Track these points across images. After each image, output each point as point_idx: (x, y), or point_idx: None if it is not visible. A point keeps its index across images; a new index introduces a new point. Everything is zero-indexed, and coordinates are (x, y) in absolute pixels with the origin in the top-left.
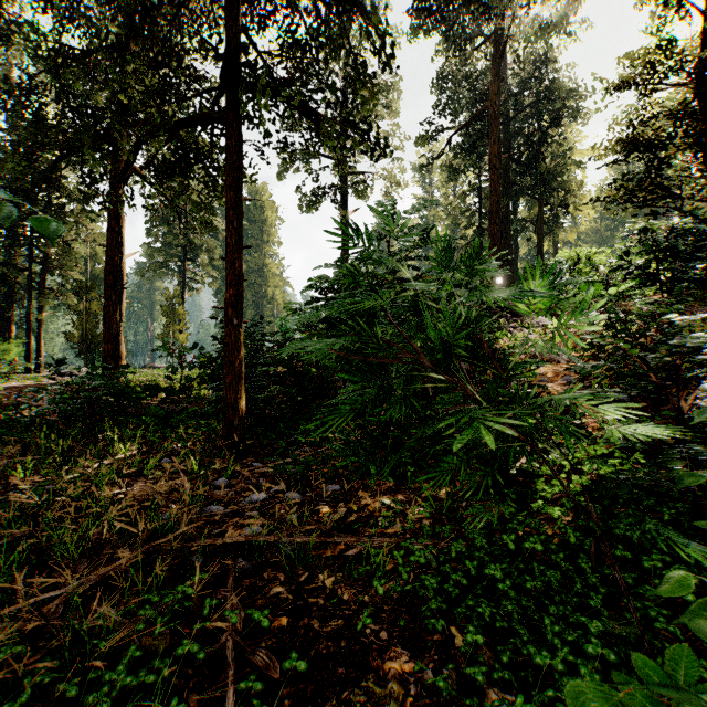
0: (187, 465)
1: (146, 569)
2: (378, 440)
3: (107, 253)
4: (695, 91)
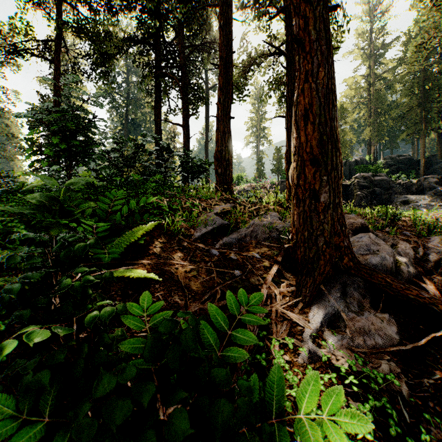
0: None
1: None
2: None
3: None
4: None
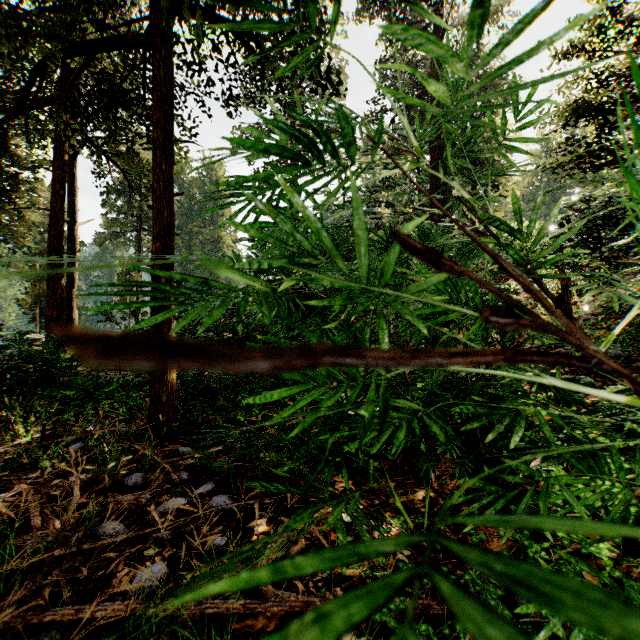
0: (101, 451)
1: None
2: (330, 418)
3: (51, 217)
4: None
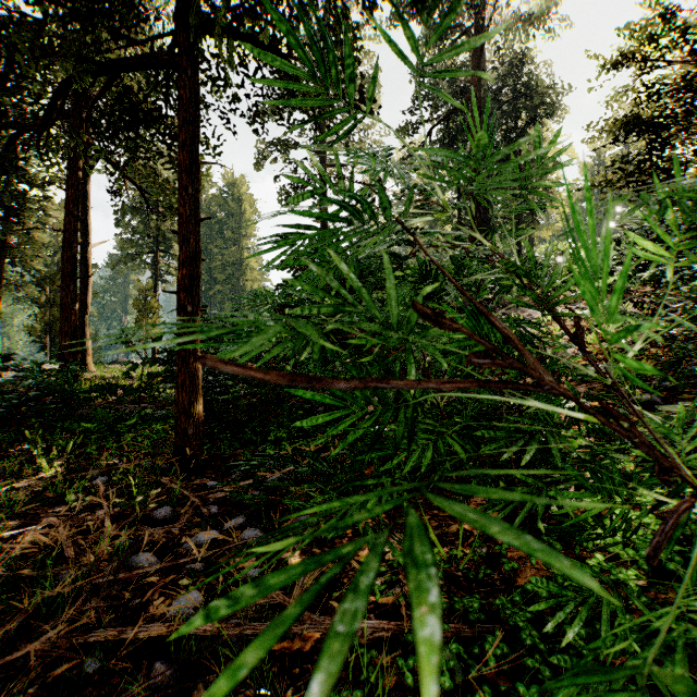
0: (127, 485)
1: (3, 688)
2: (363, 452)
3: (65, 239)
4: (696, 68)
